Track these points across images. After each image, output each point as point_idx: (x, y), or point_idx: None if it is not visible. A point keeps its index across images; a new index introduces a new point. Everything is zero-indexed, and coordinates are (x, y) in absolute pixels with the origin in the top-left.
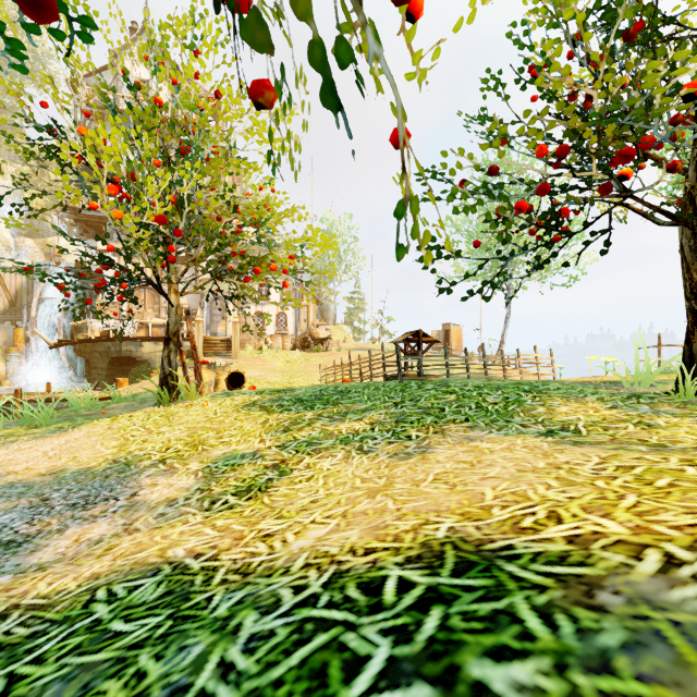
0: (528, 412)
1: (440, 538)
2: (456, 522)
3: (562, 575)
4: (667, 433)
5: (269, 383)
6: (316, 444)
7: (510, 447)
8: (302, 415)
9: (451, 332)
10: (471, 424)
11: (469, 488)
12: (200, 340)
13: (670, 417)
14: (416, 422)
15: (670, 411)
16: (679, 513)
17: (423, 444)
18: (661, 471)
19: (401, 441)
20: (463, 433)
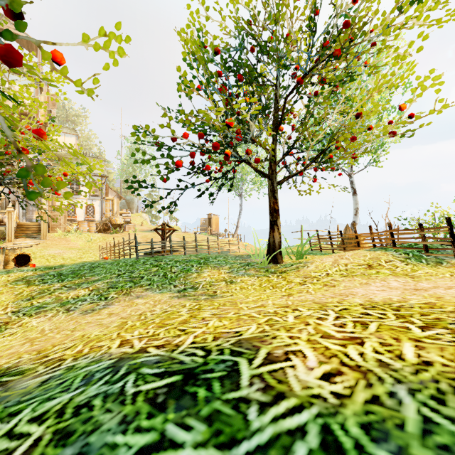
0: (186, 277)
1: (2, 368)
2: (29, 356)
3: (2, 382)
4: (232, 287)
5: (63, 259)
6: (42, 308)
7: (148, 301)
8: (51, 286)
9: (212, 219)
10: (149, 287)
11: (75, 333)
12: (11, 225)
13: (246, 277)
14: (120, 287)
15: (250, 273)
16: (109, 340)
17: (109, 303)
18: (173, 313)
19: (99, 301)
20: (139, 293)
